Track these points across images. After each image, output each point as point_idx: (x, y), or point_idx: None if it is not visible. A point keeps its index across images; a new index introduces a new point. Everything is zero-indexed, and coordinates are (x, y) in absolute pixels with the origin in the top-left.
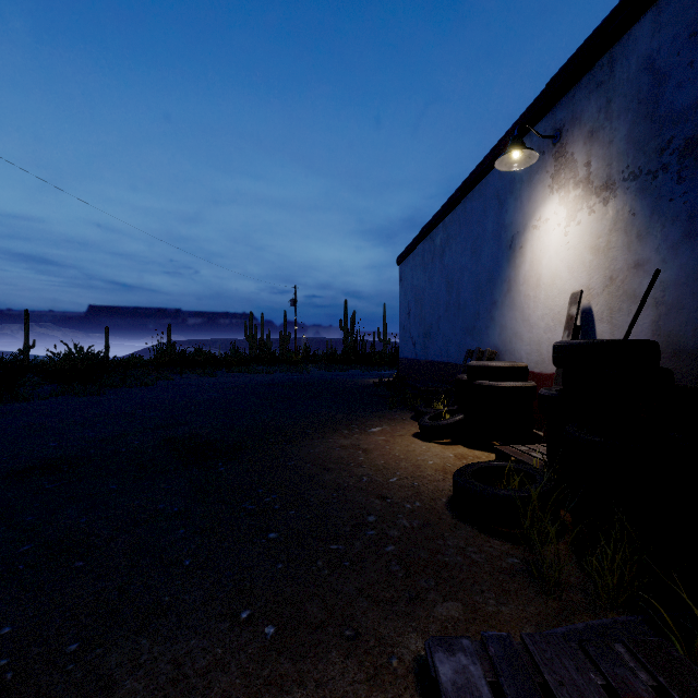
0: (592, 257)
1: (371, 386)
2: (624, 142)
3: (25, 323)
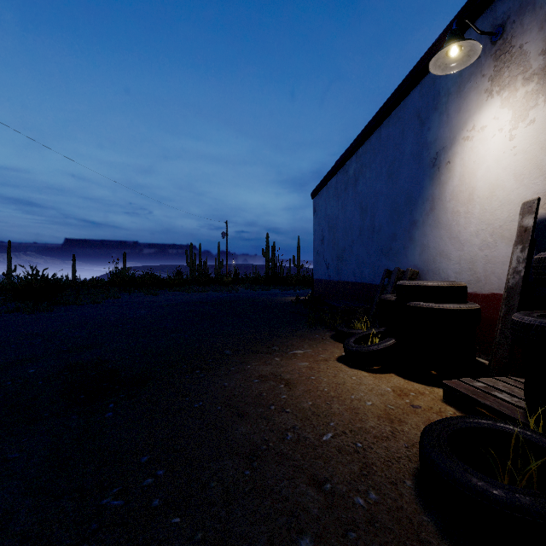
0: None
1: (289, 304)
2: None
3: (8, 251)
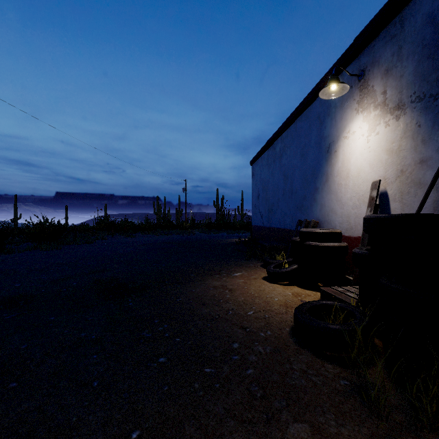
0: (387, 157)
1: (234, 244)
2: (412, 75)
3: (15, 203)
